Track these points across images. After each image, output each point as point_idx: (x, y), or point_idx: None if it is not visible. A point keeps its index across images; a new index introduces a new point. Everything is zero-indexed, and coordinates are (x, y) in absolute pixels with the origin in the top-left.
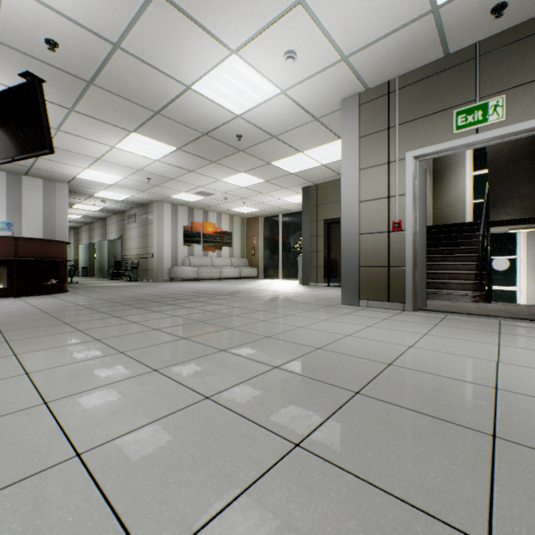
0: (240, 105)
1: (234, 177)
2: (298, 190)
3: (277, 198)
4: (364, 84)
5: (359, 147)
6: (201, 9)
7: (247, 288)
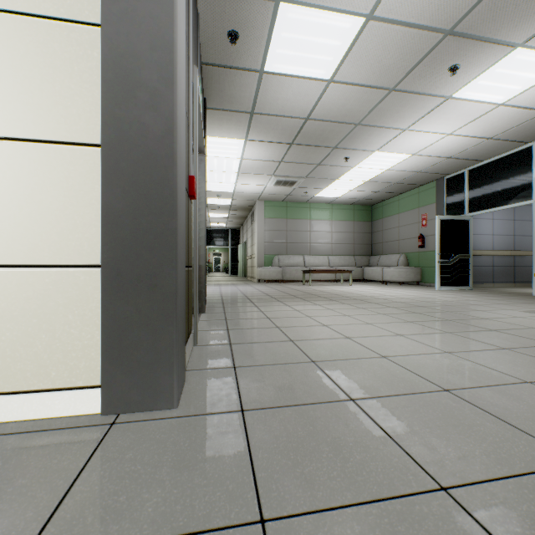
0: None
1: None
2: None
3: None
4: None
5: None
6: None
7: None
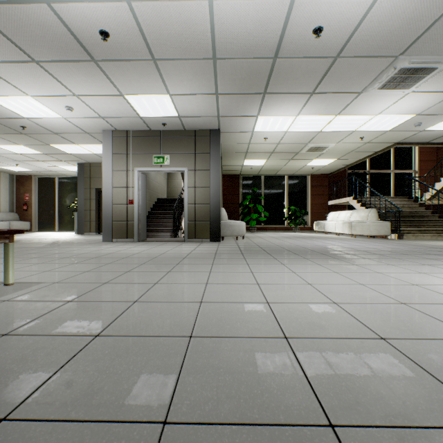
0: (29, 114)
1: (11, 146)
2: (75, 163)
3: (54, 165)
4: (115, 128)
5: (113, 159)
6: (10, 77)
7: (27, 238)
